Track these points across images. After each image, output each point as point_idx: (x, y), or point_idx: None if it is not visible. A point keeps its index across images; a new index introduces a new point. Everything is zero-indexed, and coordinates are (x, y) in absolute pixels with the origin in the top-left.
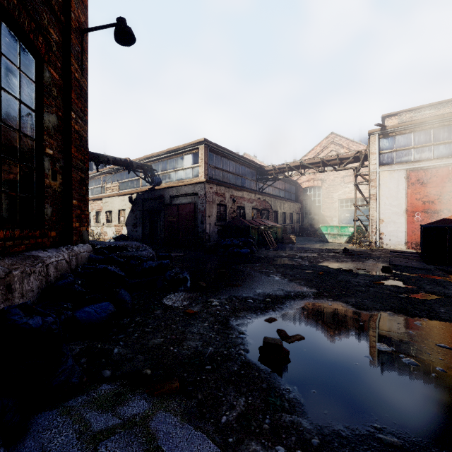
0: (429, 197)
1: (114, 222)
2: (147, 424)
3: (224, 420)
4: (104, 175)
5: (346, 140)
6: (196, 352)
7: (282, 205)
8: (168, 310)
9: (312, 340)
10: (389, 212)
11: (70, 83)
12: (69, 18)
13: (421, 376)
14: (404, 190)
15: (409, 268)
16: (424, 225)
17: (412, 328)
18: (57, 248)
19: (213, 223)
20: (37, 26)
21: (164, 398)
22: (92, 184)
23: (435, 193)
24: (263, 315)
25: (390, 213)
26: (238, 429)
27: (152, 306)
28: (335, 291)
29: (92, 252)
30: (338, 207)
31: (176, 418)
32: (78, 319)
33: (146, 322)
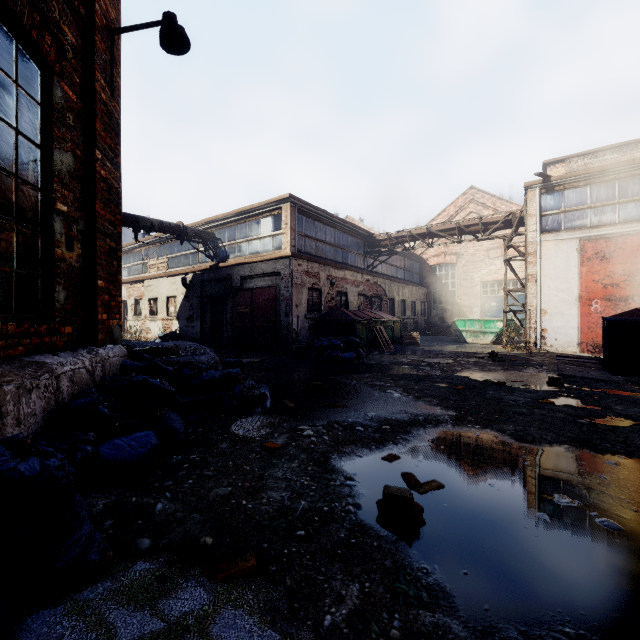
0: (612, 278)
1: (161, 314)
2: (206, 630)
3: (329, 622)
4: (146, 247)
5: (491, 197)
6: (282, 509)
7: (400, 289)
8: (238, 443)
9: (456, 490)
10: (555, 300)
11: (93, 108)
12: (92, 10)
13: (627, 547)
14: (576, 268)
15: (587, 380)
16: (608, 318)
17: (604, 470)
18: (74, 352)
19: (303, 315)
20: (42, 19)
21: (232, 585)
22: (129, 260)
23: (621, 273)
24: (380, 450)
25: (556, 301)
26: (350, 637)
27: (214, 437)
28: (484, 414)
29: (126, 357)
30: (480, 293)
31: (253, 619)
32: (103, 458)
33: (206, 461)
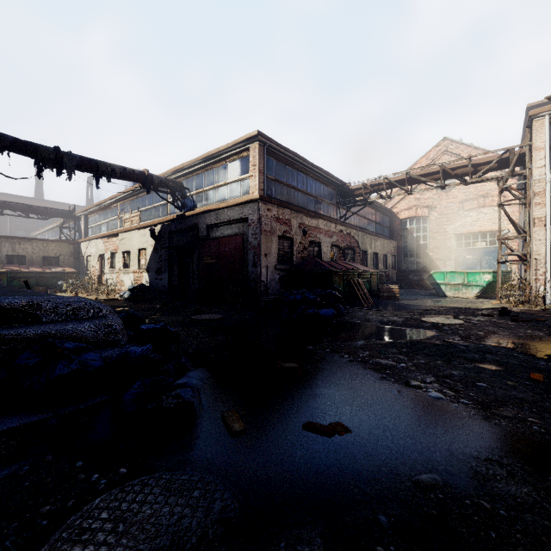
0: None
1: (133, 266)
2: None
3: None
4: (121, 202)
5: (467, 147)
6: None
7: (372, 242)
8: None
9: None
10: None
11: None
12: None
13: None
14: None
15: None
16: None
17: None
18: None
19: (272, 266)
20: None
21: None
22: (107, 216)
23: None
24: None
25: None
26: None
27: None
28: None
29: None
30: (454, 245)
31: None
32: None
33: None
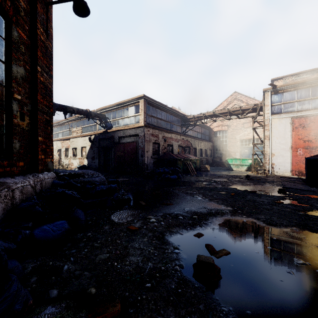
0: (308, 137)
1: (78, 155)
2: None
3: None
4: (71, 122)
5: (245, 97)
6: (137, 268)
7: (199, 143)
8: (114, 226)
9: (237, 255)
10: (278, 149)
11: (36, 43)
12: None
13: None
14: (289, 132)
15: (298, 190)
16: (308, 158)
17: None
18: (24, 176)
19: (150, 156)
20: None
21: None
22: (62, 129)
23: (313, 135)
24: (192, 230)
25: (279, 149)
26: None
27: (102, 222)
28: (247, 209)
29: (55, 178)
30: (239, 145)
31: None
32: (36, 237)
33: (96, 237)
